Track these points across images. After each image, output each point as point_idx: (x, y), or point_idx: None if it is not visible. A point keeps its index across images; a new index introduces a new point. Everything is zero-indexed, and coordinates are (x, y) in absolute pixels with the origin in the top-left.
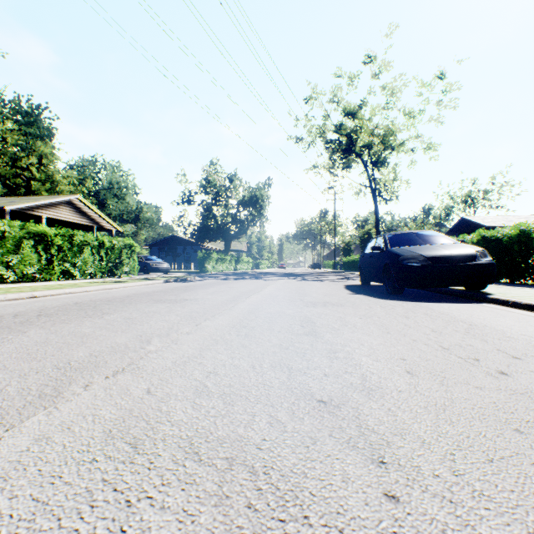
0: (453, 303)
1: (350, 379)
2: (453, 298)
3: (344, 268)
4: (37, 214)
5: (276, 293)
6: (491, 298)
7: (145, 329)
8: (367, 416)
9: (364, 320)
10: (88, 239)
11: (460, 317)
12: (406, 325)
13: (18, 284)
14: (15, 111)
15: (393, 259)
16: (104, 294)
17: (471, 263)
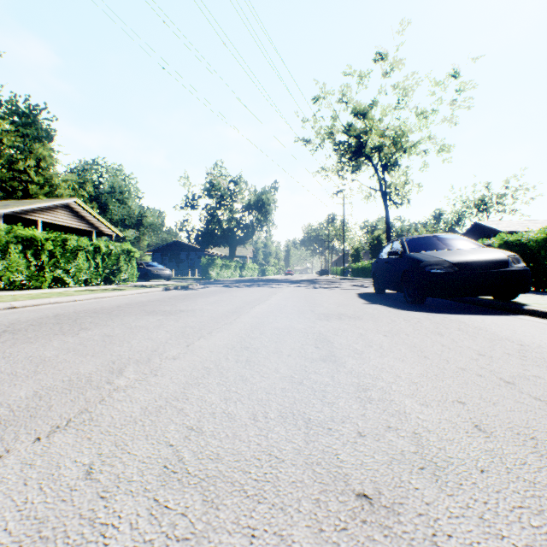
0: (485, 315)
1: (398, 443)
2: (482, 308)
3: (353, 274)
4: (32, 218)
5: (284, 302)
6: (529, 309)
7: (123, 351)
8: (451, 540)
9: (390, 339)
10: (83, 243)
11: (504, 334)
12: (444, 346)
13: (3, 293)
14: (11, 111)
15: (413, 265)
16: (93, 304)
17: (504, 269)
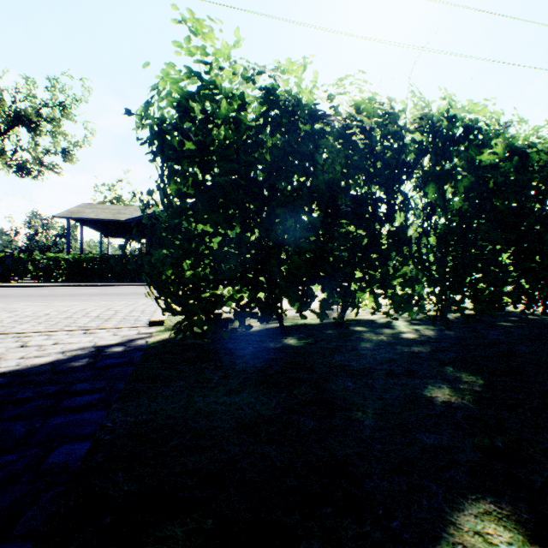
0: None
1: None
2: None
3: None
4: None
5: None
6: None
7: None
8: None
9: None
10: None
11: None
12: None
13: None
14: None
15: None
16: None
17: None
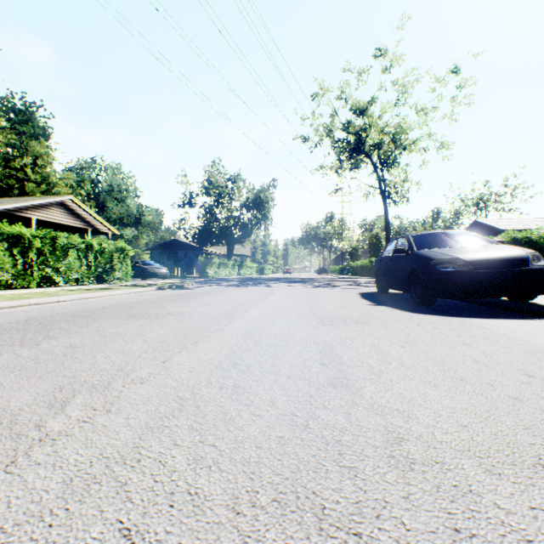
0: (506, 319)
1: None
2: (498, 311)
3: (352, 273)
4: (25, 215)
5: (282, 304)
6: None
7: (81, 370)
8: None
9: (410, 351)
10: (74, 241)
11: (541, 344)
12: (479, 362)
13: None
14: (7, 108)
15: (422, 263)
16: (76, 306)
17: (524, 268)
